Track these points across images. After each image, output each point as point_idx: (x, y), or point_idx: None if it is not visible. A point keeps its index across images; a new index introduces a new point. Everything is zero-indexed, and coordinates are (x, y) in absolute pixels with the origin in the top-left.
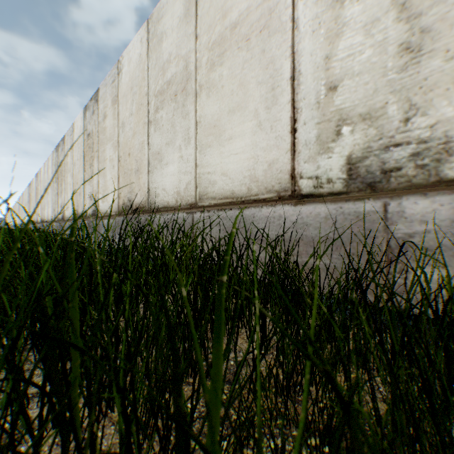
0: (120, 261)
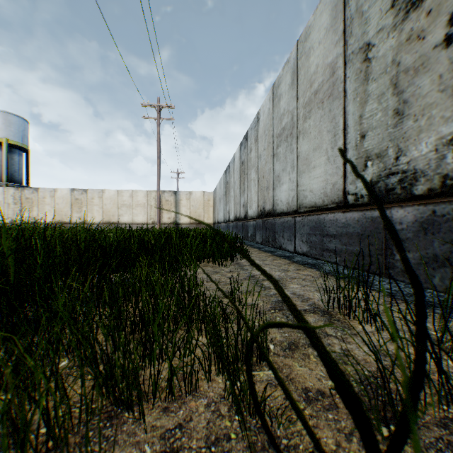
0: None
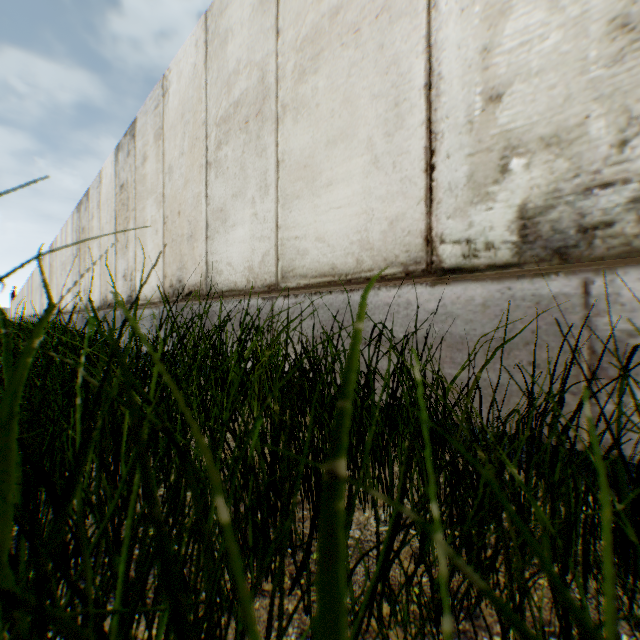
0: (114, 389)
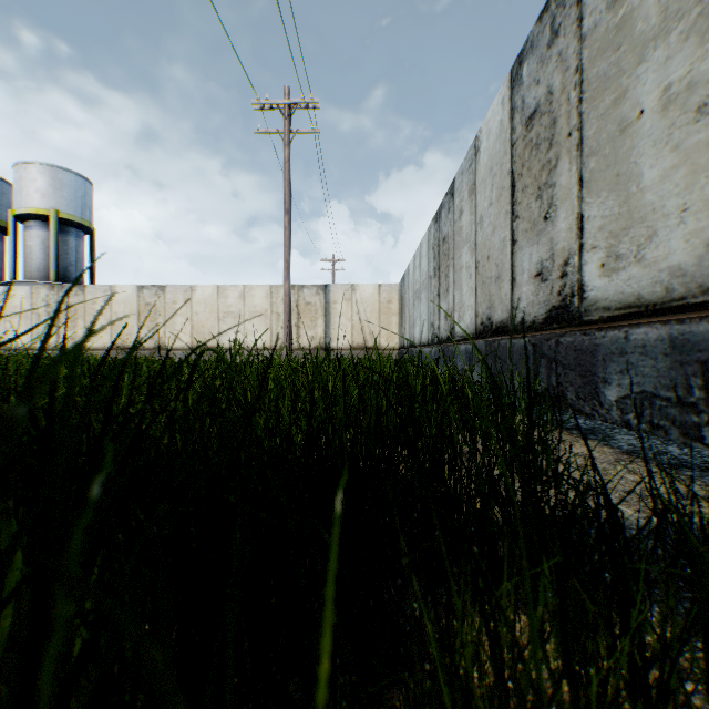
0: None
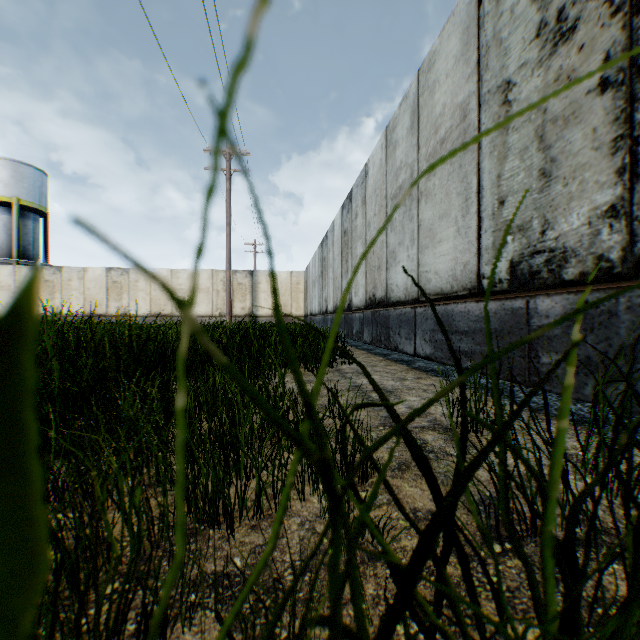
0: None
